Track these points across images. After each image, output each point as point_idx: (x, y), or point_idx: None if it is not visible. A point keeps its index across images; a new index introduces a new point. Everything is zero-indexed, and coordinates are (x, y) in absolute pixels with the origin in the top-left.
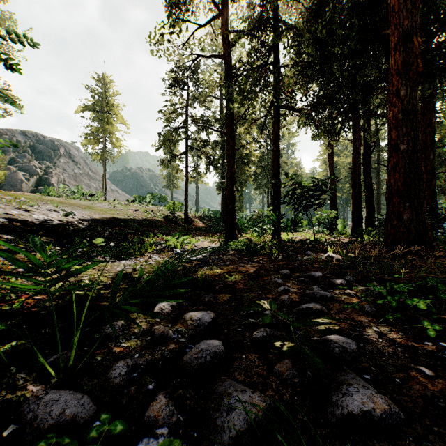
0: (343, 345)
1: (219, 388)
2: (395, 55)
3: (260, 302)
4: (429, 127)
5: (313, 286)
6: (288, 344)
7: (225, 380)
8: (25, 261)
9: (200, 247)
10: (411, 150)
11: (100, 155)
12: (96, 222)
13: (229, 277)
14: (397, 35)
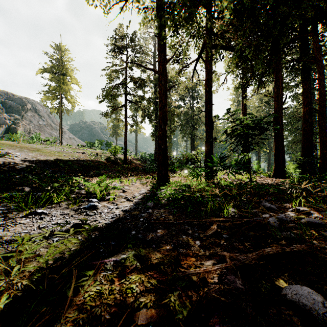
0: None
1: None
2: None
3: None
4: None
5: None
6: None
7: None
8: None
9: (129, 191)
10: None
11: (57, 109)
12: (37, 163)
13: None
14: None
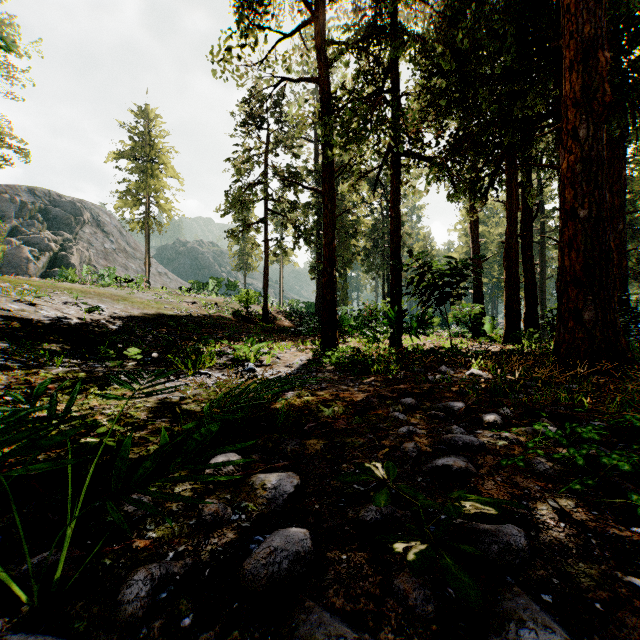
0: (505, 540)
1: (300, 627)
2: (571, 77)
3: (371, 466)
4: (617, 184)
5: (453, 426)
6: (416, 548)
7: (311, 609)
8: (21, 383)
9: (284, 358)
10: (595, 217)
11: (141, 223)
12: (134, 321)
13: (325, 410)
14: (574, 48)
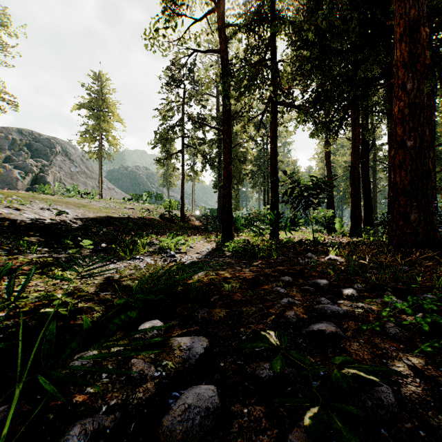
0: (377, 397)
1: None
2: (401, 46)
3: (266, 334)
4: (429, 125)
5: (321, 298)
6: (310, 411)
7: None
8: (4, 266)
9: (195, 247)
10: (418, 146)
11: (96, 153)
12: (90, 221)
13: (226, 285)
14: (403, 26)
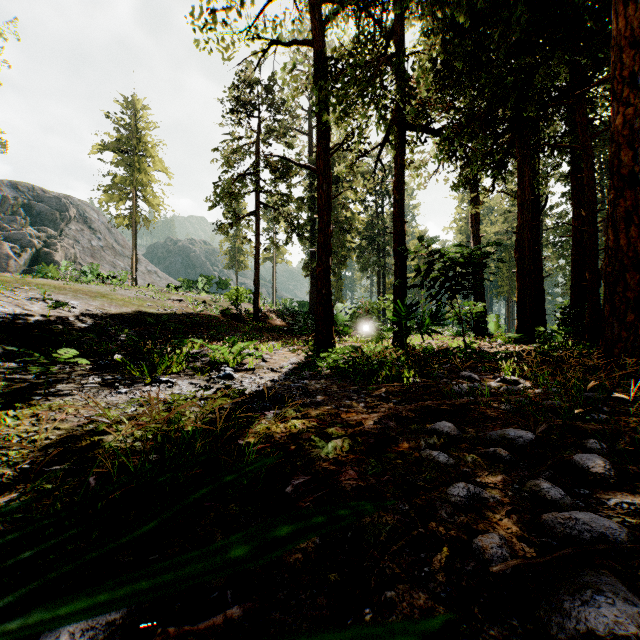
0: None
1: None
2: (626, 11)
3: None
4: None
5: (541, 483)
6: None
7: None
8: None
9: (271, 360)
10: None
11: (127, 218)
12: (108, 319)
13: (322, 444)
14: None
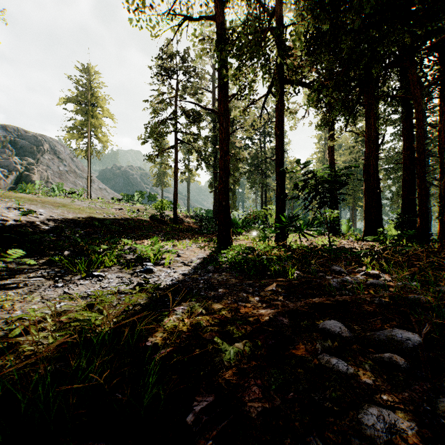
0: None
1: None
2: None
3: None
4: None
5: None
6: None
7: None
8: None
9: (184, 255)
10: None
11: (84, 151)
12: (66, 222)
13: (224, 347)
14: None
